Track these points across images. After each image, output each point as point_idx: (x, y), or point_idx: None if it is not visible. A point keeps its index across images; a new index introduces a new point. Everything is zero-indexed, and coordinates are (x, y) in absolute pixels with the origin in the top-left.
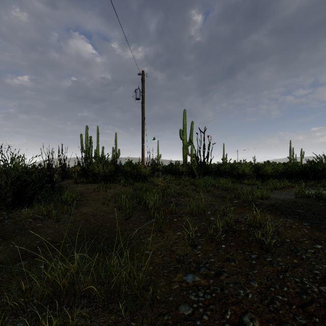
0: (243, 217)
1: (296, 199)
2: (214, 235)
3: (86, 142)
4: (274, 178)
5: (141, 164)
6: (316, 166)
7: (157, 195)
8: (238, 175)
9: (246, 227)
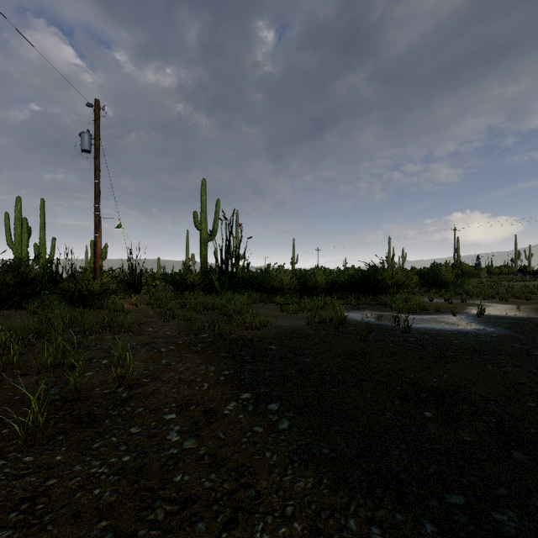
0: (147, 367)
1: (306, 326)
2: (6, 412)
3: (18, 230)
4: (330, 293)
5: (88, 271)
6: (376, 275)
7: (1, 333)
8: (275, 289)
9: (114, 389)
